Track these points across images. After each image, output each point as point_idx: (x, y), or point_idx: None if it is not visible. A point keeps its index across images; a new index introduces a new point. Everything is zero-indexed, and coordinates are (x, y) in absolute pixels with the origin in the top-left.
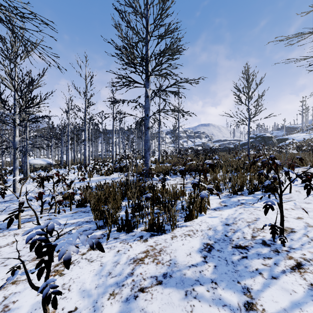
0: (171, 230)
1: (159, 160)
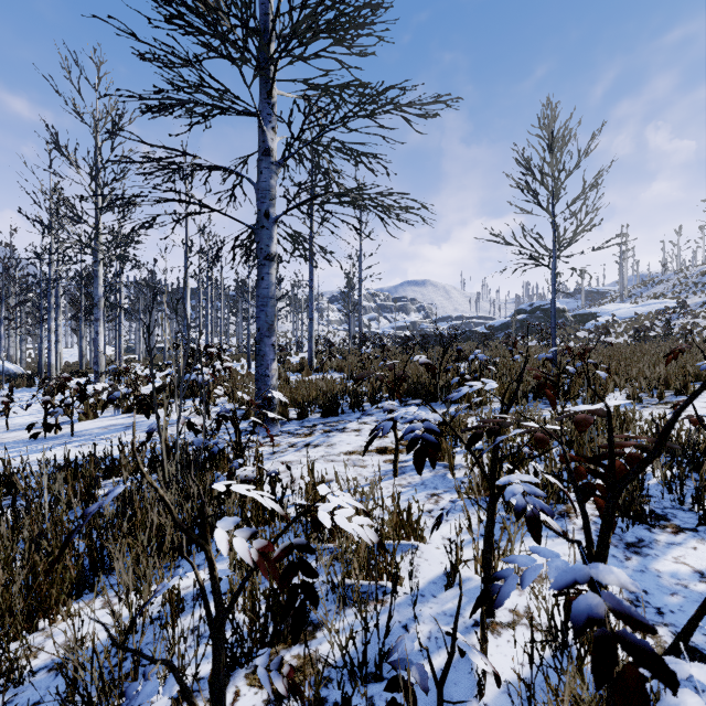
0: None
1: (310, 362)
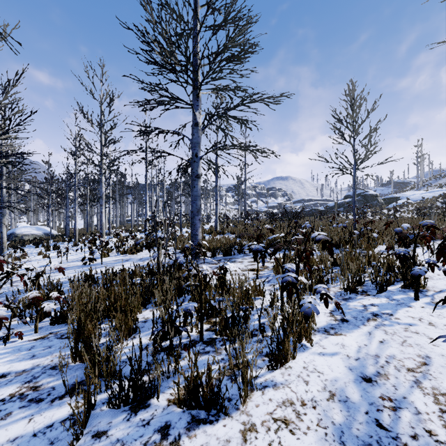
0: (242, 405)
1: (216, 228)
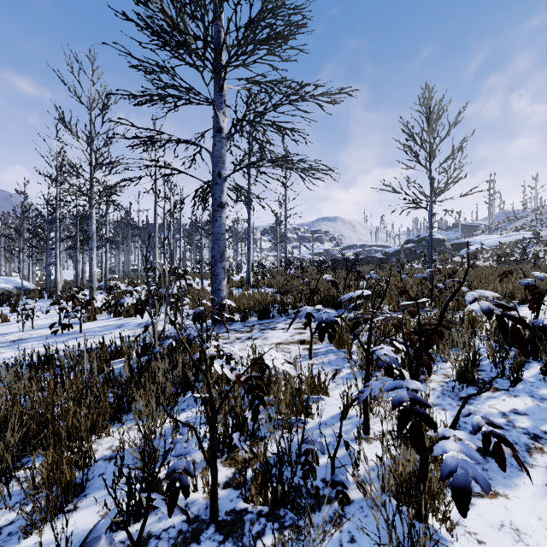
0: None
1: (248, 280)
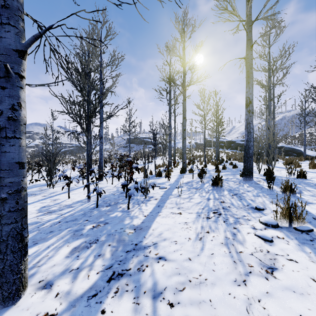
0: None
1: None
